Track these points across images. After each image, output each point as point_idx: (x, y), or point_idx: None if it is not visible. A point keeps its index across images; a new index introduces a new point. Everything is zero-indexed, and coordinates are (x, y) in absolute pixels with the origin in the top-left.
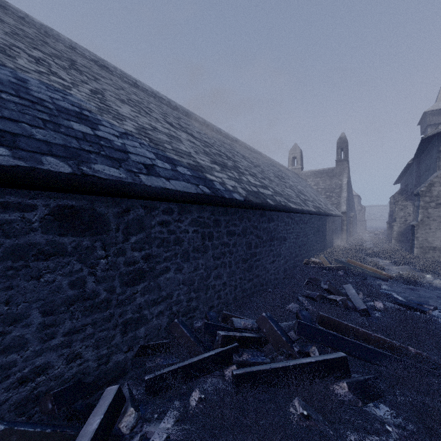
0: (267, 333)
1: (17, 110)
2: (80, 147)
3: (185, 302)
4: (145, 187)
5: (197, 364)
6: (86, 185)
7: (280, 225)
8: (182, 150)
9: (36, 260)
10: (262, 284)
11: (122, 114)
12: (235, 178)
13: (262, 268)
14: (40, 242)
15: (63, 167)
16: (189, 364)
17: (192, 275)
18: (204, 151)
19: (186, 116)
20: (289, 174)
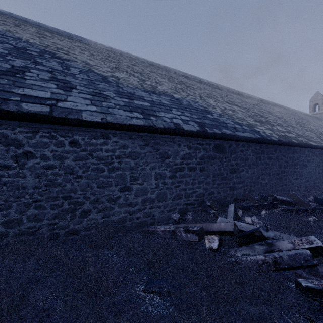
0: (295, 200)
1: (197, 114)
2: (215, 124)
3: (249, 186)
4: (238, 136)
5: (261, 205)
6: (223, 136)
7: (301, 156)
8: (240, 117)
9: (211, 160)
10: (288, 190)
11: (212, 105)
12: (269, 129)
13: (288, 181)
14: (212, 154)
15: (218, 132)
16: (257, 205)
17: (252, 175)
18: (249, 115)
19: (227, 92)
20: (310, 120)
